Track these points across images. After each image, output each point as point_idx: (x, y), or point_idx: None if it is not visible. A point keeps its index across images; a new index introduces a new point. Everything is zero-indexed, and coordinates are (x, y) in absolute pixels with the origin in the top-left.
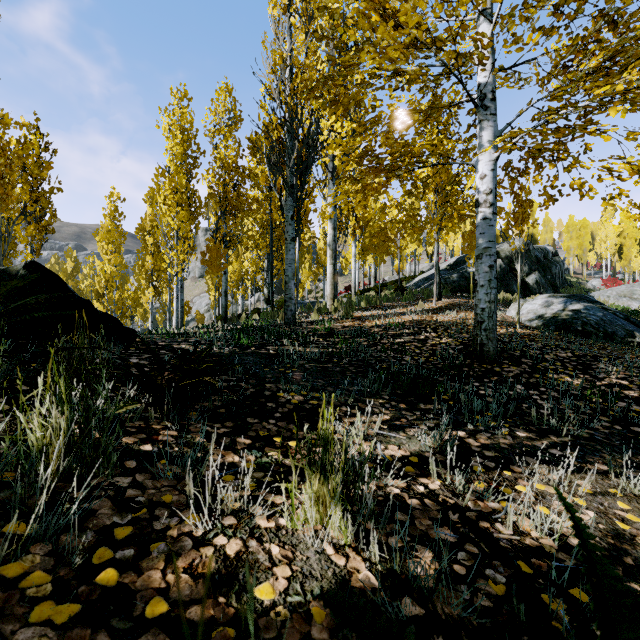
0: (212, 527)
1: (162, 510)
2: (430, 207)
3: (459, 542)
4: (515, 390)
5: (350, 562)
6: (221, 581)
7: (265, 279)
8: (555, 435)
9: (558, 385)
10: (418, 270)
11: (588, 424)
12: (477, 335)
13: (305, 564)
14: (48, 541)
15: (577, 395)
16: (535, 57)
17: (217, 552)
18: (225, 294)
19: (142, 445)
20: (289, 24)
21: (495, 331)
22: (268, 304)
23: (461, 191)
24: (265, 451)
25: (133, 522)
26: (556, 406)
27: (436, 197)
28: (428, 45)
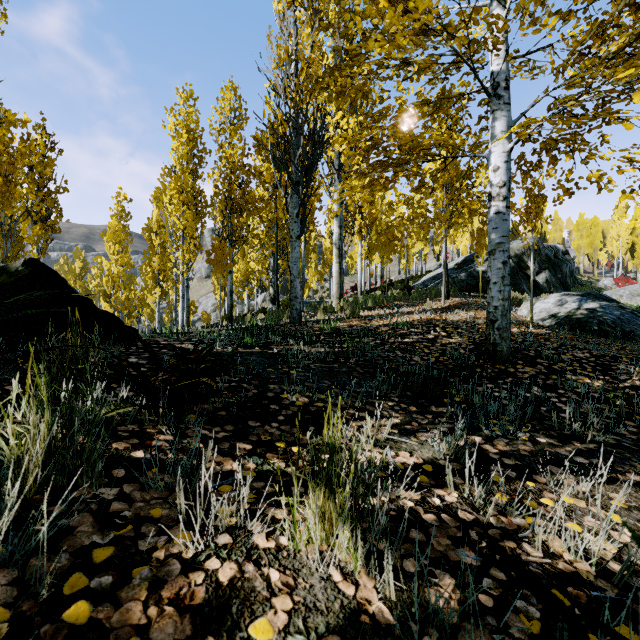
0: (204, 547)
1: (149, 527)
2: (438, 204)
3: (483, 566)
4: (532, 392)
5: (360, 591)
6: (211, 615)
7: (271, 279)
8: (579, 441)
9: (577, 387)
10: (425, 269)
11: (613, 429)
12: (490, 334)
13: (308, 594)
14: (14, 566)
15: (598, 398)
16: (551, 44)
17: (208, 578)
18: (230, 293)
19: (133, 451)
20: (294, 18)
21: (509, 330)
22: (274, 304)
23: (472, 185)
24: (267, 457)
25: (115, 541)
26: (578, 410)
27: (444, 194)
28: (438, 32)
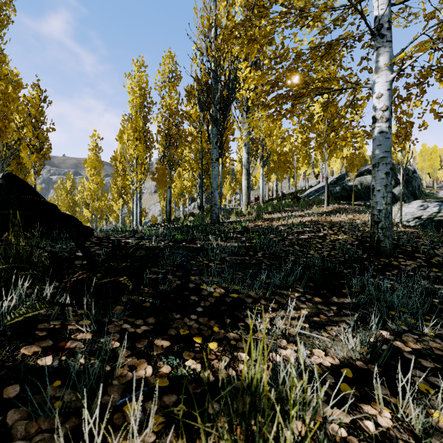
0: None
1: None
2: (322, 134)
3: None
4: (424, 285)
5: None
6: None
7: (198, 192)
8: None
9: None
10: (308, 185)
11: None
12: (374, 233)
13: None
14: None
15: None
16: None
17: None
18: (169, 202)
19: (41, 357)
20: None
21: (391, 229)
22: (200, 210)
23: (355, 113)
24: (183, 357)
25: None
26: None
27: (327, 126)
28: None
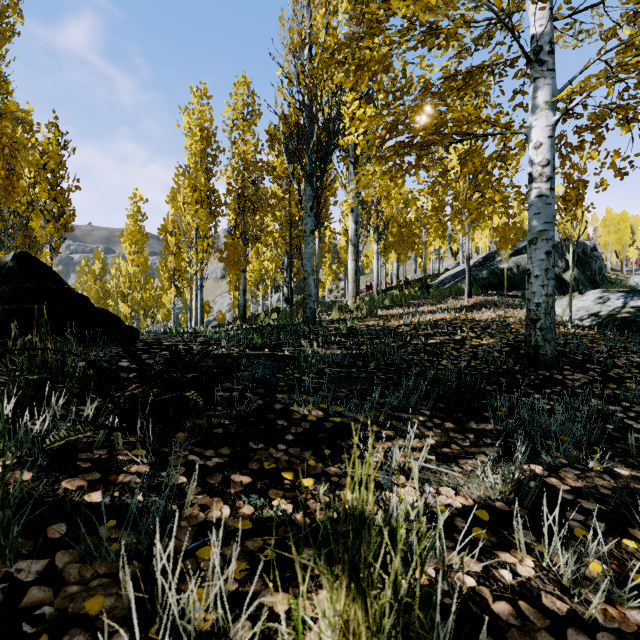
0: None
1: (76, 636)
2: (461, 196)
3: None
4: (594, 406)
5: None
6: None
7: (285, 278)
8: None
9: None
10: (442, 268)
11: None
12: (530, 335)
13: None
14: None
15: None
16: (602, 1)
17: None
18: (243, 293)
19: (88, 493)
20: None
21: (553, 330)
22: (288, 303)
23: (506, 168)
24: (269, 496)
25: None
26: None
27: (468, 185)
28: None
